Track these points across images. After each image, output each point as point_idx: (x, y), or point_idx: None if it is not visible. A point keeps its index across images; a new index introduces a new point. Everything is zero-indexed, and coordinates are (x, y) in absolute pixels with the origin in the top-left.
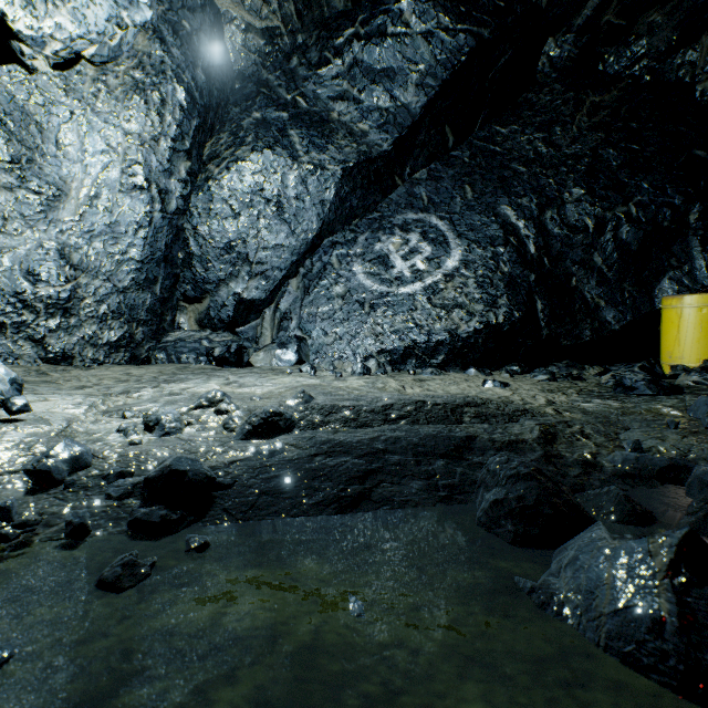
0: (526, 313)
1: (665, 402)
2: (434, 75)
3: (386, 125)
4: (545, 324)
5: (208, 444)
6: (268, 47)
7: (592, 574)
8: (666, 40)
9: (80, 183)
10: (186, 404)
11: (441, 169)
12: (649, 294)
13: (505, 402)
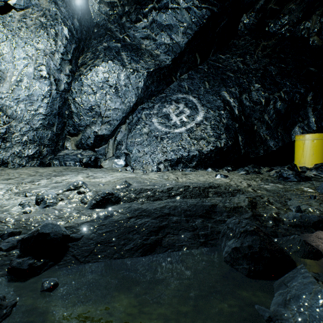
0: (234, 142)
1: (304, 184)
2: (191, 28)
3: (168, 52)
4: (243, 147)
5: (70, 212)
6: (111, 11)
7: (315, 313)
8: (297, 17)
9: (11, 73)
10: (63, 188)
11: (194, 74)
12: (289, 134)
13: (227, 185)
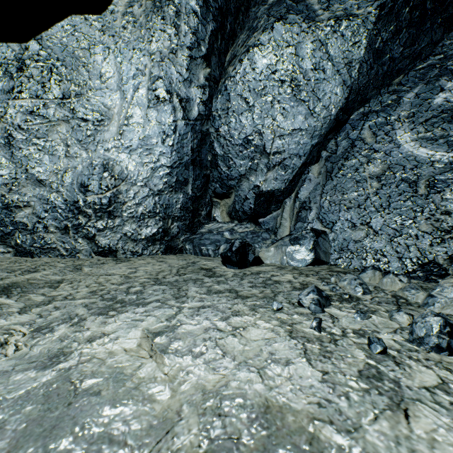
0: None
1: None
2: None
3: None
4: None
5: None
6: None
7: None
8: None
9: (120, 107)
10: None
11: None
12: None
13: None
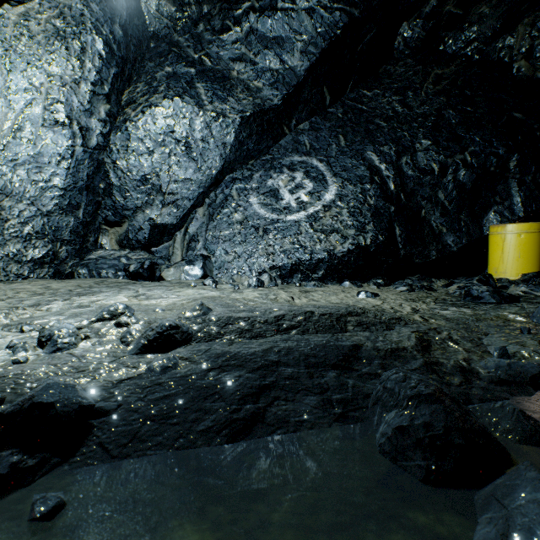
0: (388, 237)
1: (509, 309)
2: (315, 44)
3: (277, 83)
4: (402, 246)
5: (100, 360)
6: (178, 13)
7: None
8: (492, 27)
9: (3, 116)
10: (90, 316)
11: (320, 122)
12: (479, 223)
13: (379, 310)
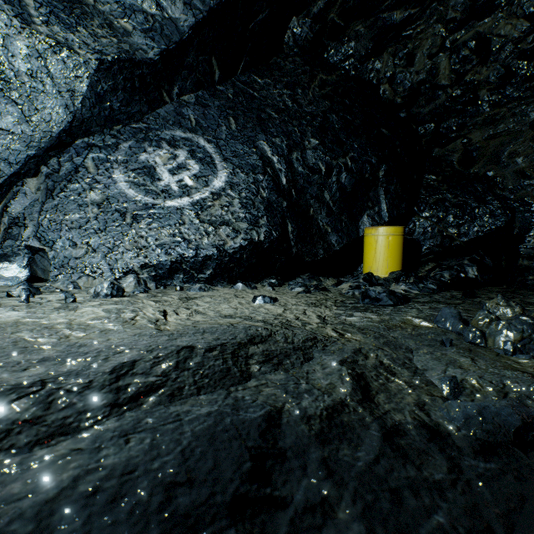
0: (281, 233)
1: (410, 312)
2: None
3: (152, 32)
4: (295, 244)
5: None
6: None
7: None
8: (366, 47)
9: None
10: None
11: (209, 98)
12: (356, 225)
13: (285, 324)
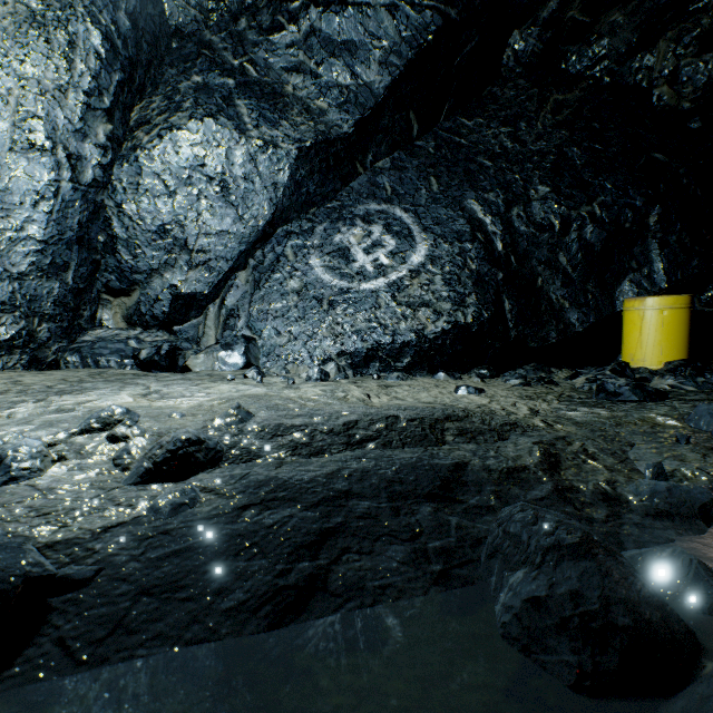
0: (494, 313)
1: (657, 409)
2: (398, 53)
3: (347, 104)
4: (513, 325)
5: (77, 494)
6: (211, 2)
7: None
8: (626, 41)
9: None
10: (72, 426)
11: (406, 159)
12: (611, 296)
13: (486, 412)
